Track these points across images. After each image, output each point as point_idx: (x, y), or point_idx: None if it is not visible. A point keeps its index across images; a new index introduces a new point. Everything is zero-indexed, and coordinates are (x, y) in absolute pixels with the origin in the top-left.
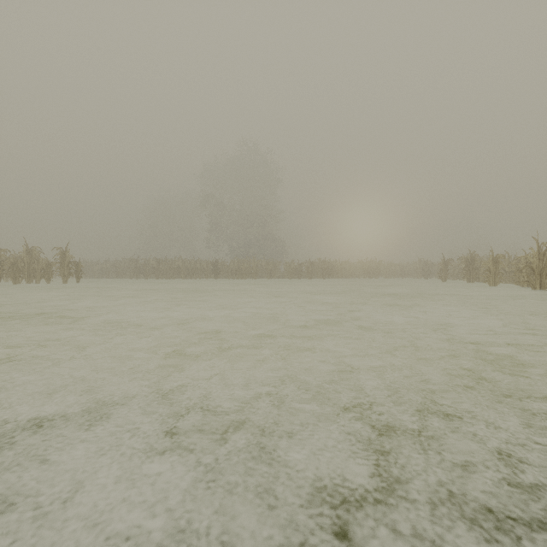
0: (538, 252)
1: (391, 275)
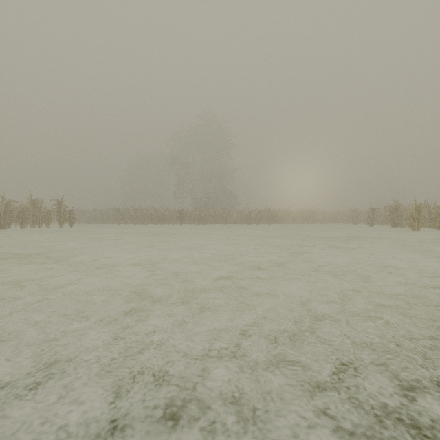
0: None
1: (325, 221)
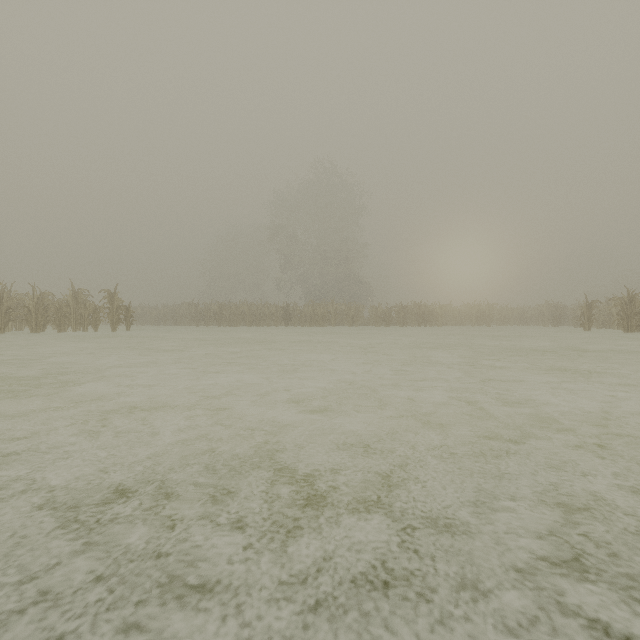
0: None
1: (506, 322)
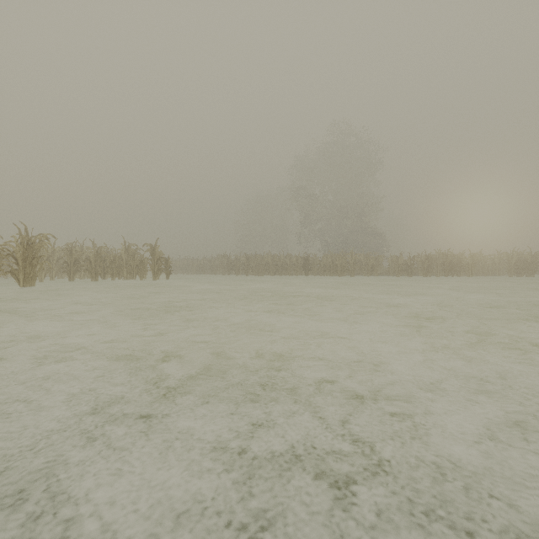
0: None
1: None
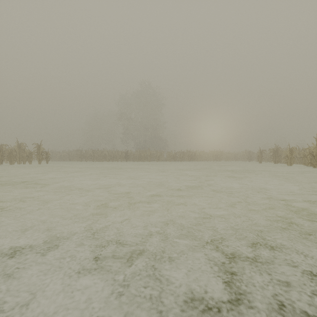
0: (316, 145)
1: (228, 159)
